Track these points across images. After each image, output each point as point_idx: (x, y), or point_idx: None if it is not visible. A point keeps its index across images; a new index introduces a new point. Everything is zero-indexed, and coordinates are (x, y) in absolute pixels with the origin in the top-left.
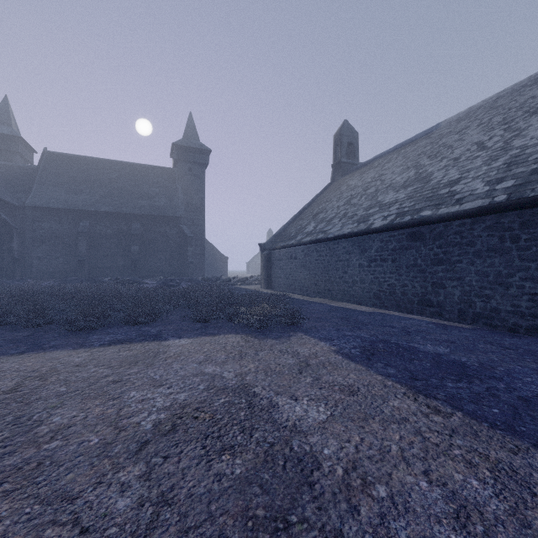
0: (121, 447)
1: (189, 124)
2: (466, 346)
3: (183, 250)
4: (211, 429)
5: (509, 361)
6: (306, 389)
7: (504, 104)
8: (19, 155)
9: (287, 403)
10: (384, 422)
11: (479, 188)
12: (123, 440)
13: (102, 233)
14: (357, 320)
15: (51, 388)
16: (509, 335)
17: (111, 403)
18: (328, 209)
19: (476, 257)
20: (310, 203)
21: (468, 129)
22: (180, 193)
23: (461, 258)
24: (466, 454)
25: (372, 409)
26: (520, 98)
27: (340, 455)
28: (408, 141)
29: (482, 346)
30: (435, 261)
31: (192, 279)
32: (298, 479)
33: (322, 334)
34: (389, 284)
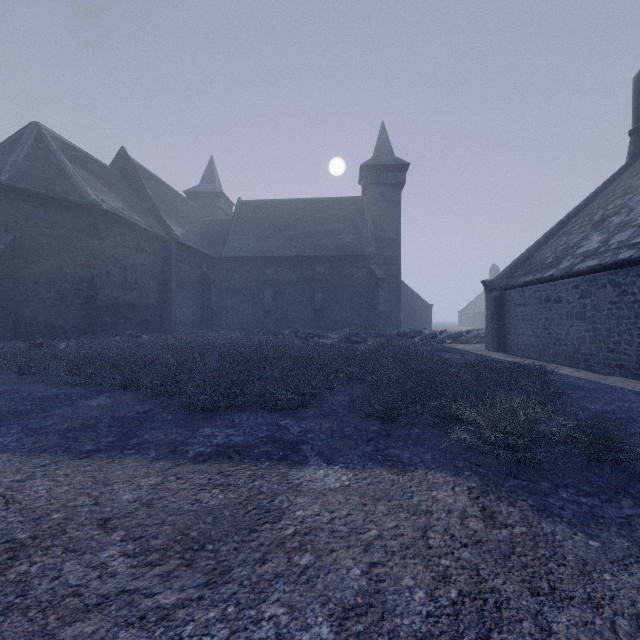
0: None
1: (381, 138)
2: None
3: (373, 296)
4: None
5: None
6: None
7: None
8: (221, 210)
9: None
10: None
11: None
12: None
13: (287, 280)
14: None
15: None
16: None
17: None
18: (633, 205)
19: None
20: (581, 205)
21: None
22: (369, 226)
23: None
24: None
25: None
26: None
27: None
28: None
29: None
30: None
31: (382, 333)
32: None
33: None
34: None
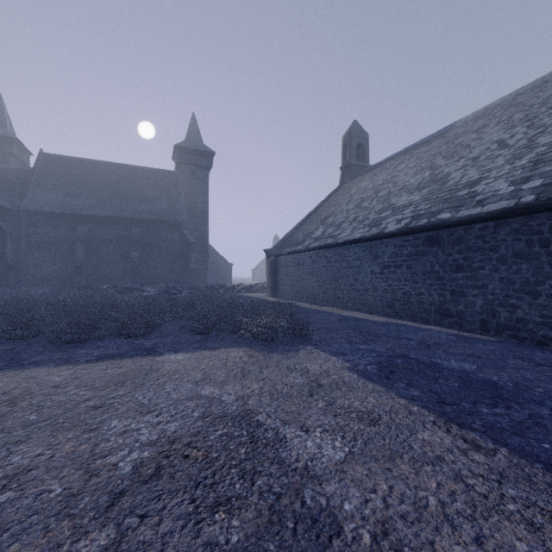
0: (88, 501)
1: (192, 126)
2: (494, 362)
3: (186, 256)
4: (203, 474)
5: (547, 380)
6: (318, 417)
7: (525, 101)
8: (14, 158)
9: (297, 435)
10: (415, 462)
11: (503, 189)
12: (93, 489)
13: (101, 238)
14: (370, 331)
15: (19, 416)
16: (539, 349)
17: (86, 437)
18: (337, 213)
19: (500, 263)
20: (318, 207)
21: (487, 128)
22: (182, 197)
23: (483, 264)
24: (524, 510)
25: (399, 444)
26: (543, 94)
27: (365, 512)
28: (422, 142)
29: (512, 362)
30: (455, 267)
31: (195, 287)
32: (312, 551)
33: (333, 347)
34: (404, 292)
